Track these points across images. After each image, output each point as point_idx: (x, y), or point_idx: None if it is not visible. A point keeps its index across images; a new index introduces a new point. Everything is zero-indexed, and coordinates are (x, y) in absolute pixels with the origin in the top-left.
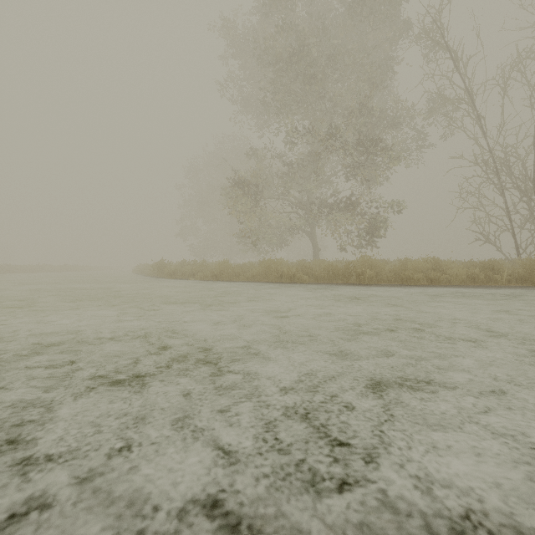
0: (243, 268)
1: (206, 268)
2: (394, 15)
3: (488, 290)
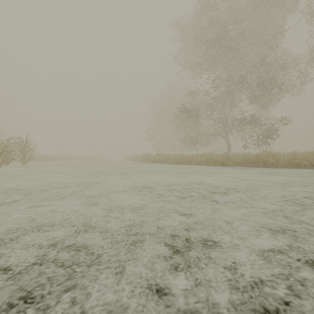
0: (192, 158)
1: (170, 158)
2: (285, 3)
3: None
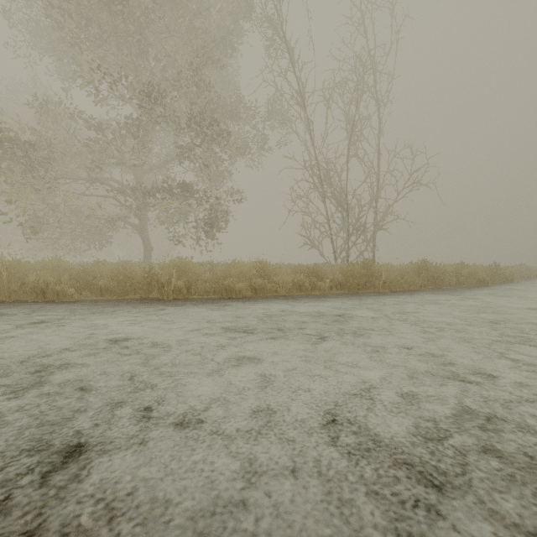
0: None
1: None
2: None
3: (312, 304)
